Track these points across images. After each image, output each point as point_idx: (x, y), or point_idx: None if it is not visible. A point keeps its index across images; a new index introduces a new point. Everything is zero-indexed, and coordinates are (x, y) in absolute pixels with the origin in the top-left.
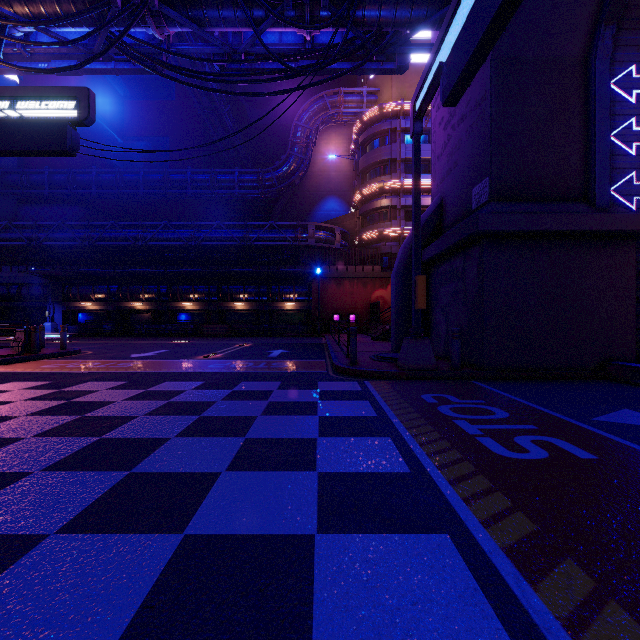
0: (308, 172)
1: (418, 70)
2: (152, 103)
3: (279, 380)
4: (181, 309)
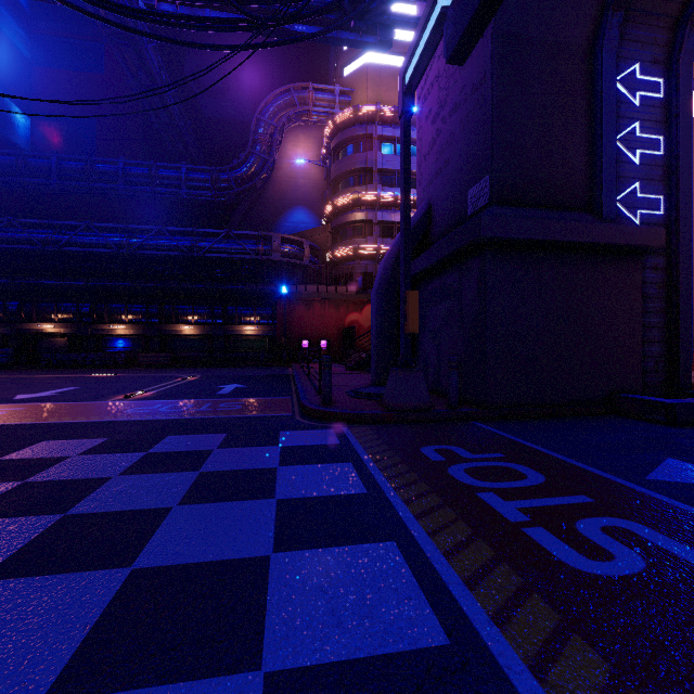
0: (273, 177)
1: (395, 74)
2: (72, 74)
3: (224, 431)
4: (109, 333)
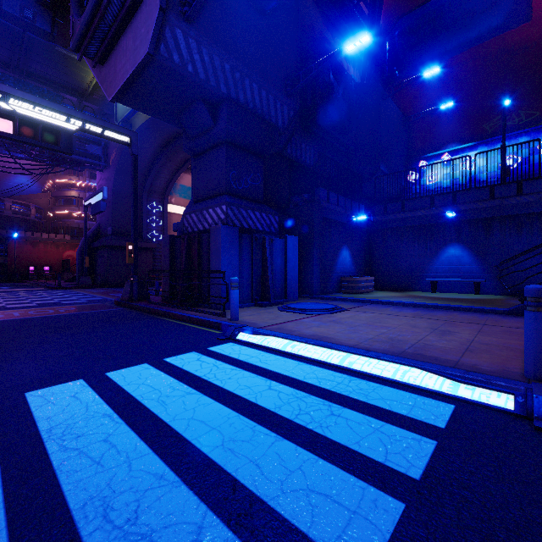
0: None
1: None
2: None
3: (30, 291)
4: None
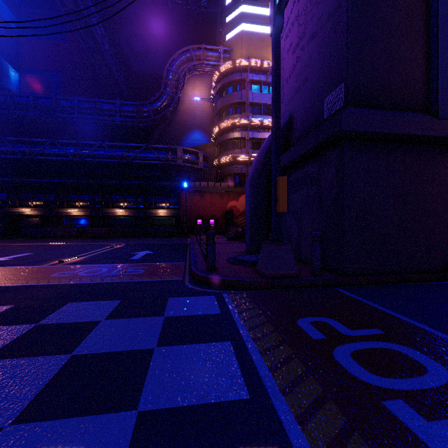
0: (178, 110)
1: (261, 37)
2: (46, 43)
3: (120, 297)
4: (67, 214)
